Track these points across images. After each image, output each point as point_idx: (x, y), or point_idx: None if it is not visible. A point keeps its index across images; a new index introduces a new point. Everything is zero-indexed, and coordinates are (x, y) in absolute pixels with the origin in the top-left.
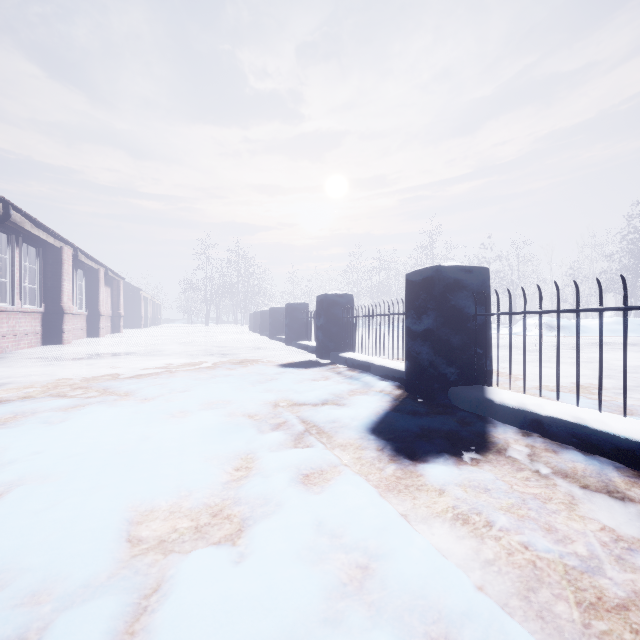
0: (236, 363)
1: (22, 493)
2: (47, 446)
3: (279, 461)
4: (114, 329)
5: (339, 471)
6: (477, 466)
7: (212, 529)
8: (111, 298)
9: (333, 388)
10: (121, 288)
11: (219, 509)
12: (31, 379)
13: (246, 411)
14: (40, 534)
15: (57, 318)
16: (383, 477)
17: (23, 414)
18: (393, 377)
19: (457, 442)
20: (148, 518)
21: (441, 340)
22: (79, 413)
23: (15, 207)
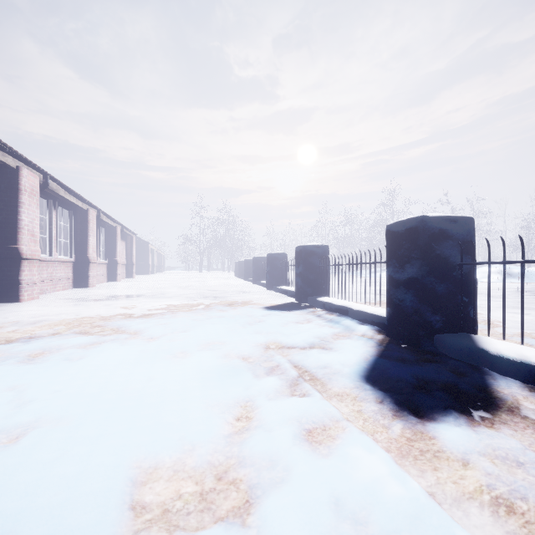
0: (227, 305)
1: (35, 439)
2: (64, 385)
3: (279, 413)
4: (128, 275)
5: (342, 427)
6: (493, 429)
7: (218, 497)
8: (126, 250)
9: (317, 331)
10: (133, 242)
11: (223, 470)
12: (61, 317)
13: (240, 353)
14: (44, 494)
15: (84, 266)
16: (392, 438)
17: (50, 350)
18: (372, 322)
19: (459, 396)
20: (152, 477)
21: (426, 288)
22: (95, 351)
23: (52, 177)
